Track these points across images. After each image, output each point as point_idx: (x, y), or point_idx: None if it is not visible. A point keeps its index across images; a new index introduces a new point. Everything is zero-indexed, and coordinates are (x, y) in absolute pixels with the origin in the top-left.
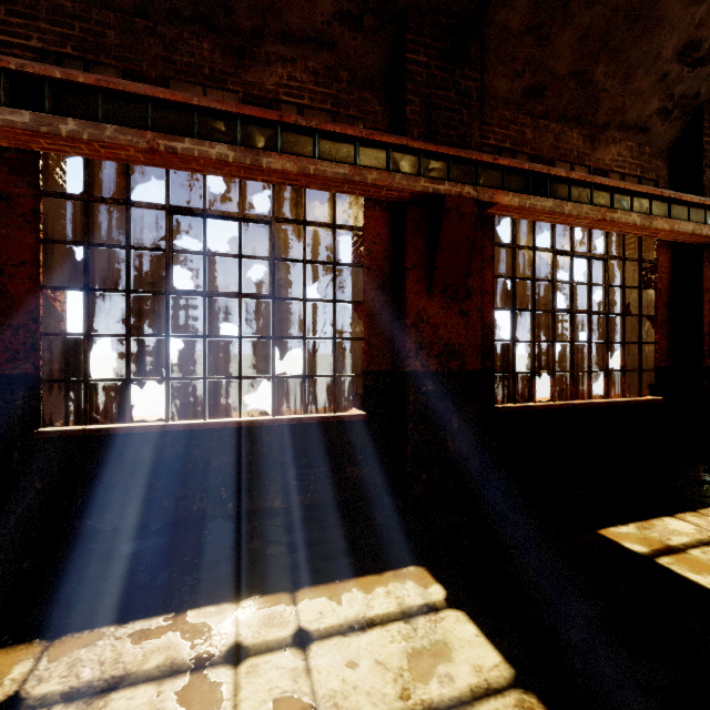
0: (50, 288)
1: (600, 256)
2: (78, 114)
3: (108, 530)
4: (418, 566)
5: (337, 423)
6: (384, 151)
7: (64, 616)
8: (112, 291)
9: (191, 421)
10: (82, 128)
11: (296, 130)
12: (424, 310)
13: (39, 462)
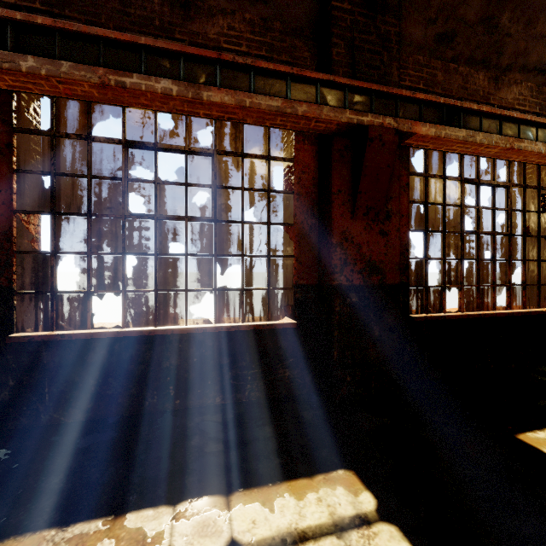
0: (22, 212)
1: (503, 184)
2: (37, 53)
3: (71, 423)
4: (347, 469)
5: (271, 330)
6: (313, 86)
7: (13, 514)
8: (75, 214)
9: (143, 327)
10: (40, 64)
11: (234, 67)
12: (348, 230)
13: (12, 363)
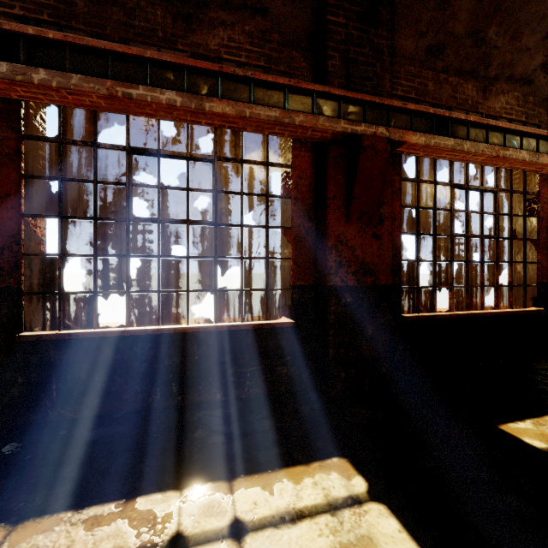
0: (30, 216)
1: (491, 189)
2: (48, 66)
3: (77, 418)
4: (341, 457)
5: (269, 329)
6: (309, 97)
7: (30, 500)
8: (81, 218)
9: (147, 327)
10: (51, 77)
11: (234, 79)
12: (343, 233)
13: (21, 361)
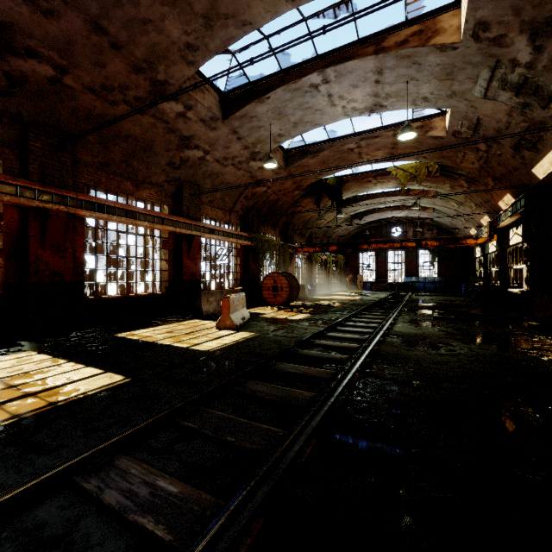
0: None
1: (142, 235)
2: None
3: None
4: (29, 351)
5: None
6: (15, 187)
7: None
8: None
9: None
10: None
11: None
12: (40, 255)
13: None
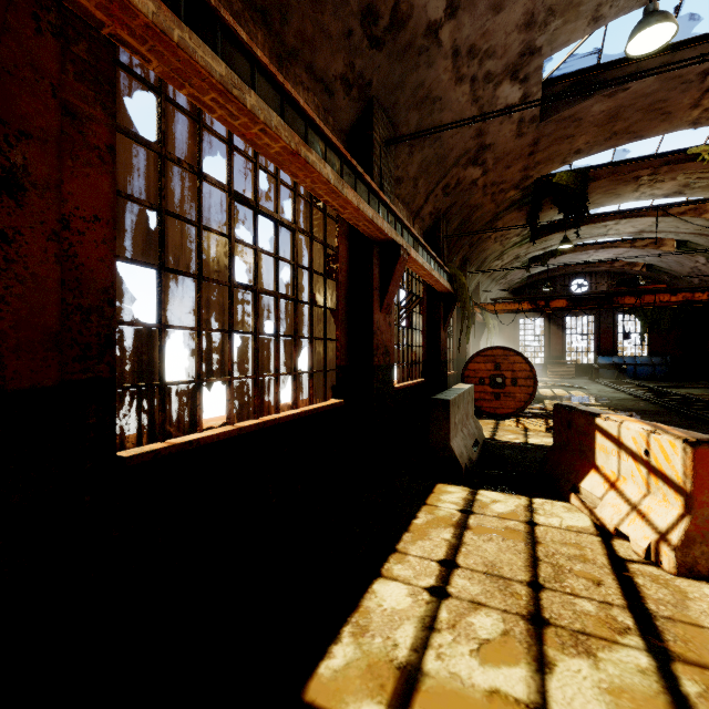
0: None
1: (289, 224)
2: None
3: None
4: None
5: None
6: None
7: None
8: None
9: None
10: None
11: None
12: None
13: None
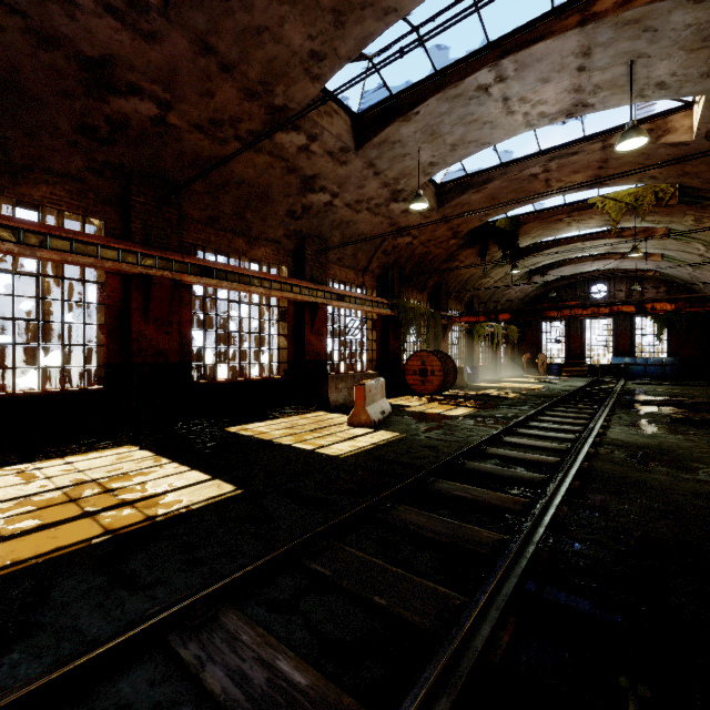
0: None
1: (256, 304)
2: None
3: None
4: (130, 445)
5: (87, 393)
6: (116, 251)
7: None
8: None
9: None
10: None
11: (60, 237)
12: (143, 331)
13: None
